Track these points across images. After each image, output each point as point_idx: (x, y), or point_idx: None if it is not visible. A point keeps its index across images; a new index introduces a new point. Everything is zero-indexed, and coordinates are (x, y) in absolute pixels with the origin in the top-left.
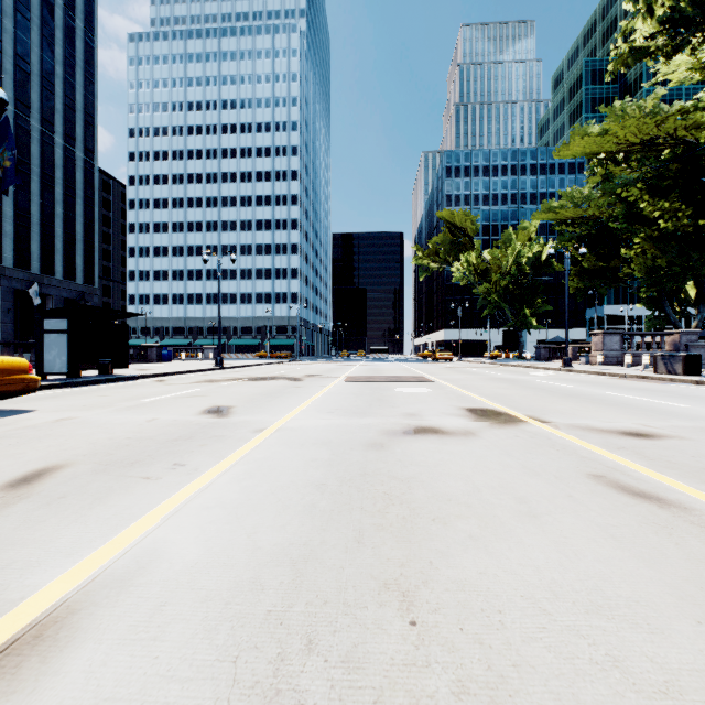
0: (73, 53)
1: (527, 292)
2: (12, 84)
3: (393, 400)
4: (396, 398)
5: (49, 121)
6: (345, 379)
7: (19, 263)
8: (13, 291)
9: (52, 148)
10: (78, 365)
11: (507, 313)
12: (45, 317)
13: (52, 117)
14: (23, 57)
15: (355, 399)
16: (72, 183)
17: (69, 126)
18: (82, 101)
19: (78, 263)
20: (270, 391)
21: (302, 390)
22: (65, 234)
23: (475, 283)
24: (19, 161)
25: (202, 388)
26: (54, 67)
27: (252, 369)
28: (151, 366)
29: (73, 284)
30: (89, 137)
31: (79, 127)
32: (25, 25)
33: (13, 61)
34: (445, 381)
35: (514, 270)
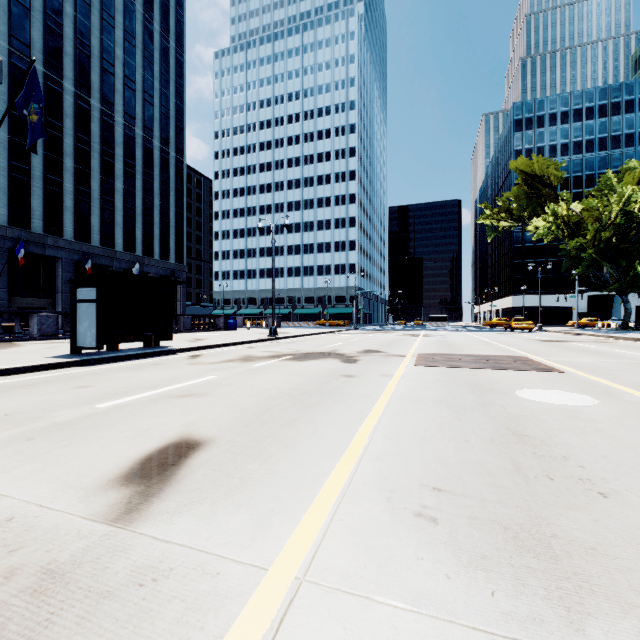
0: (167, 69)
1: (635, 247)
2: (122, 100)
3: (557, 441)
4: (551, 429)
5: (149, 128)
6: (415, 361)
7: (127, 248)
8: (123, 270)
9: (151, 150)
10: (116, 337)
11: (605, 273)
12: (78, 286)
13: (151, 124)
14: (130, 78)
15: (459, 427)
16: (166, 178)
17: (164, 130)
18: (174, 109)
19: (171, 246)
20: (305, 387)
21: (354, 386)
22: (161, 221)
23: (563, 239)
24: (127, 163)
25: (221, 373)
26: (153, 83)
27: (305, 340)
28: (212, 335)
29: (167, 263)
30: (180, 138)
31: (172, 130)
32: (131, 51)
33: (123, 81)
34: (583, 371)
35: (622, 219)
